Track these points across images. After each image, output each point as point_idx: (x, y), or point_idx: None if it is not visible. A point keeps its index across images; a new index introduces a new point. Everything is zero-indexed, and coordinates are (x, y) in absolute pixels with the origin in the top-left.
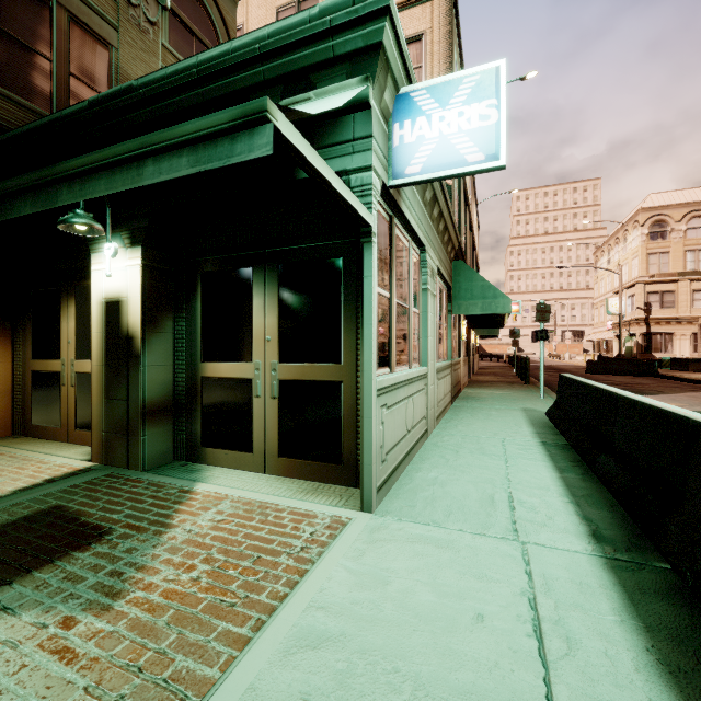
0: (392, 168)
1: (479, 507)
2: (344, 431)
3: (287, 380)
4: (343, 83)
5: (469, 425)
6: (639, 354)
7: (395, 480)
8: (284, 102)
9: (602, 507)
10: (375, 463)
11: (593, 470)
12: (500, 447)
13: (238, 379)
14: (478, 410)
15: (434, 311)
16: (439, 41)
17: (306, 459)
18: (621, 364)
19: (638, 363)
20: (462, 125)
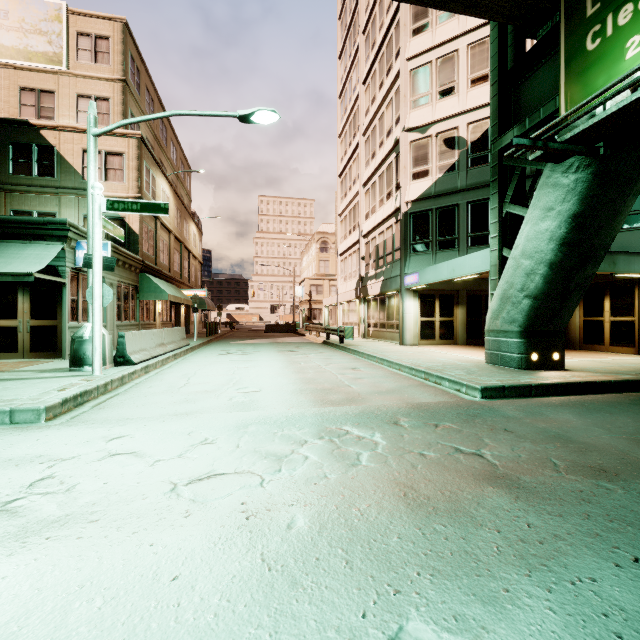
0: (76, 262)
1: None
2: (58, 341)
3: (35, 326)
4: (56, 242)
5: None
6: (306, 321)
7: None
8: (34, 242)
9: None
10: (67, 347)
11: None
12: None
13: (10, 326)
14: None
15: (114, 300)
16: (133, 160)
17: (43, 352)
18: (280, 326)
19: (286, 325)
20: None
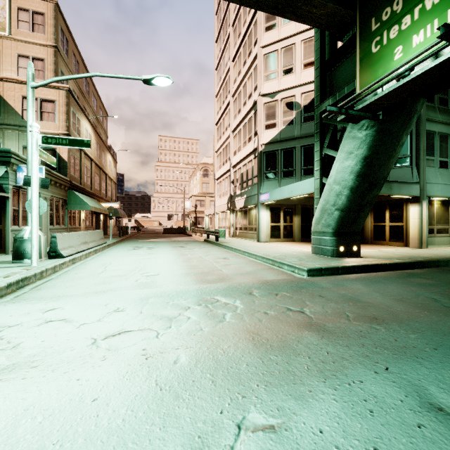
0: (17, 181)
1: None
2: (3, 241)
3: None
4: (1, 166)
5: None
6: (193, 226)
7: None
8: None
9: None
10: (10, 245)
11: None
12: None
13: None
14: None
15: (48, 210)
16: (63, 106)
17: None
18: (174, 229)
19: (179, 229)
20: None
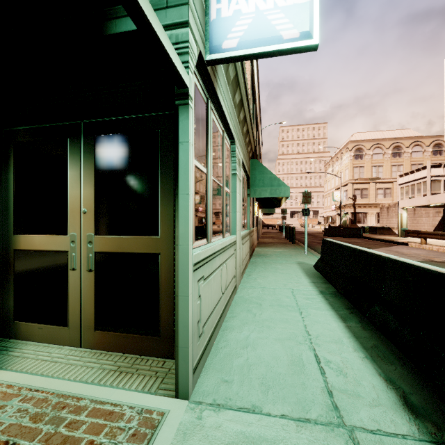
0: (209, 42)
1: (293, 375)
2: (161, 302)
3: (103, 253)
4: None
5: (265, 278)
6: (350, 224)
7: (212, 344)
8: None
9: (394, 361)
10: (191, 344)
11: (369, 319)
12: (291, 297)
13: (52, 252)
14: (268, 264)
15: (240, 192)
16: None
17: (123, 332)
18: (343, 230)
19: (352, 230)
20: (278, 1)
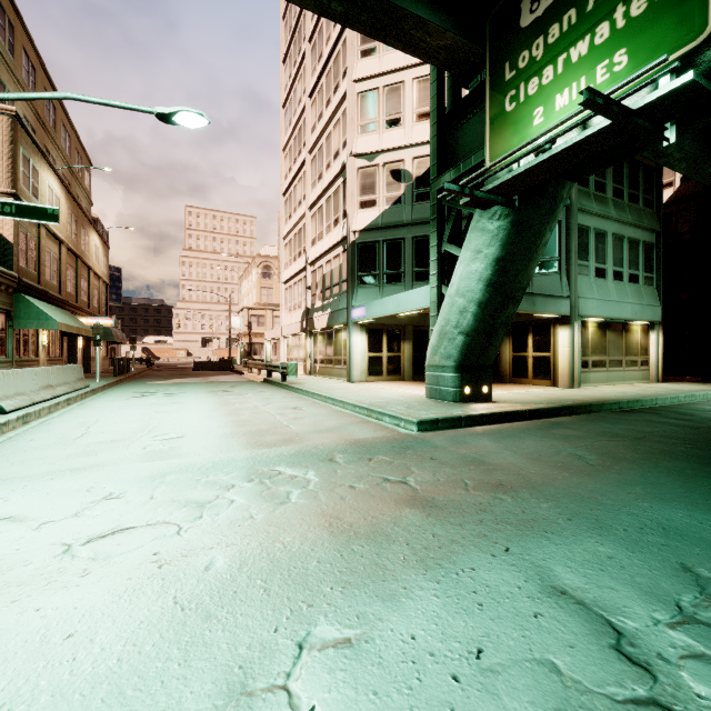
0: None
1: None
2: None
3: None
4: None
5: None
6: (245, 357)
7: None
8: None
9: None
10: None
11: None
12: None
13: None
14: None
15: None
16: (3, 144)
17: None
18: (213, 363)
19: (221, 362)
20: None
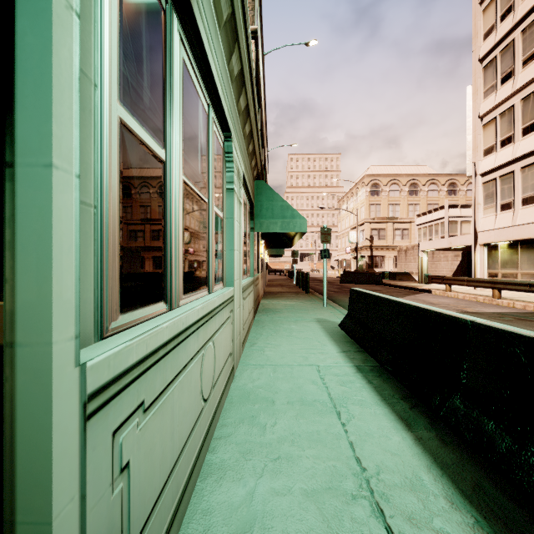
0: None
1: None
2: None
3: None
4: None
5: (276, 347)
6: (367, 269)
7: (176, 533)
8: None
9: (527, 526)
10: None
11: (448, 422)
12: (319, 382)
13: None
14: (279, 324)
15: (240, 221)
16: None
17: None
18: (361, 276)
19: (371, 275)
20: None
